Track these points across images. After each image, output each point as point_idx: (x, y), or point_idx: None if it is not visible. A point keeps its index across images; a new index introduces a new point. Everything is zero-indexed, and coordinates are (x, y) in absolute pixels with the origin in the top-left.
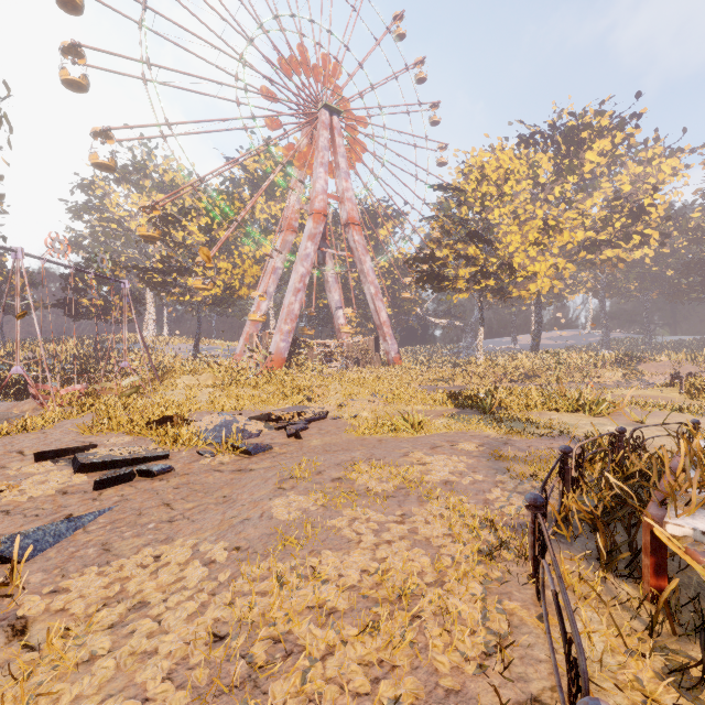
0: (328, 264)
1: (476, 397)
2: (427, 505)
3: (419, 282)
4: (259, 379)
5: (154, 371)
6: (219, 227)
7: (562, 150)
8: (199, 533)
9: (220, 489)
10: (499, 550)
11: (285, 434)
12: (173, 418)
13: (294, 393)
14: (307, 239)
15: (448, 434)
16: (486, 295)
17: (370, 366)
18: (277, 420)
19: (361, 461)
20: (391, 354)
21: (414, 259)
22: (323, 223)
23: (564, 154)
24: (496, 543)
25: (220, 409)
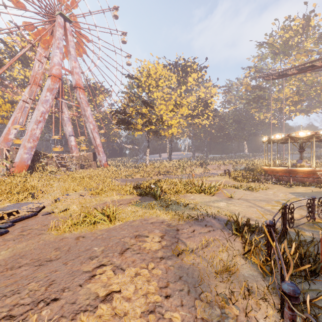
0: (64, 110)
1: (149, 187)
2: None
3: (117, 124)
4: None
5: None
6: None
7: (180, 74)
8: None
9: None
10: None
11: None
12: None
13: (20, 192)
14: (47, 90)
15: (135, 223)
16: (150, 134)
17: (90, 168)
18: None
19: (22, 313)
20: (102, 161)
21: (115, 111)
22: (58, 83)
23: (181, 76)
24: None
25: None
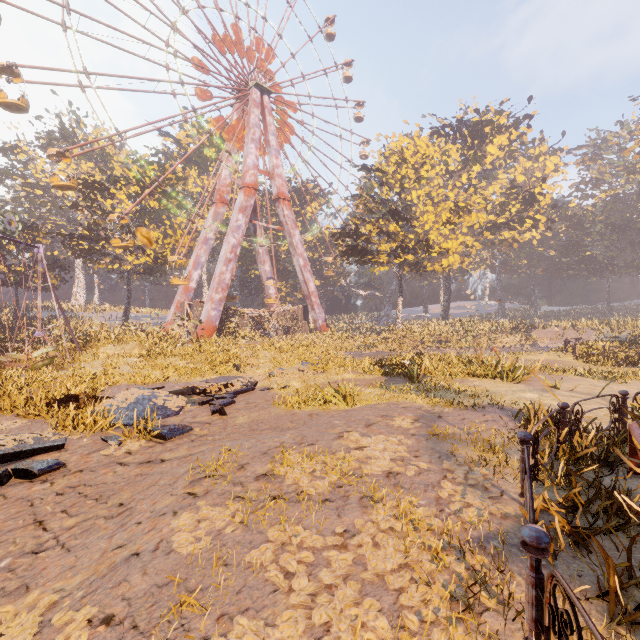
0: (259, 237)
1: (401, 364)
2: (373, 513)
3: (344, 255)
4: (187, 348)
5: (75, 341)
6: (150, 197)
7: (468, 142)
8: (68, 576)
9: (118, 492)
10: (475, 591)
11: (209, 410)
12: (79, 396)
13: (223, 363)
14: (239, 211)
15: (380, 406)
16: (404, 269)
17: (299, 333)
18: (201, 393)
19: (291, 446)
20: (319, 322)
21: (340, 233)
22: (254, 196)
23: (470, 146)
24: (468, 577)
25: (141, 381)
